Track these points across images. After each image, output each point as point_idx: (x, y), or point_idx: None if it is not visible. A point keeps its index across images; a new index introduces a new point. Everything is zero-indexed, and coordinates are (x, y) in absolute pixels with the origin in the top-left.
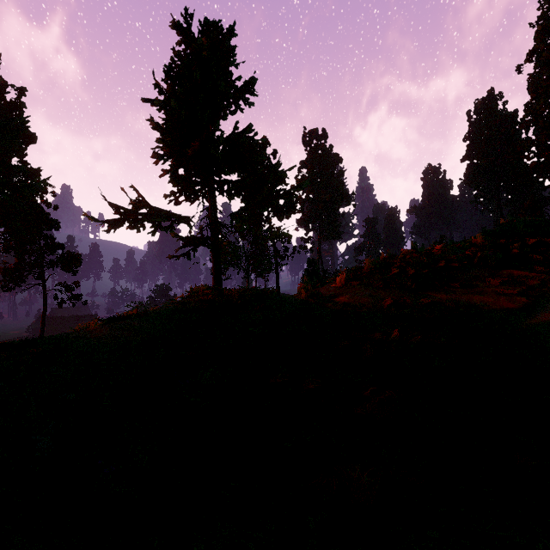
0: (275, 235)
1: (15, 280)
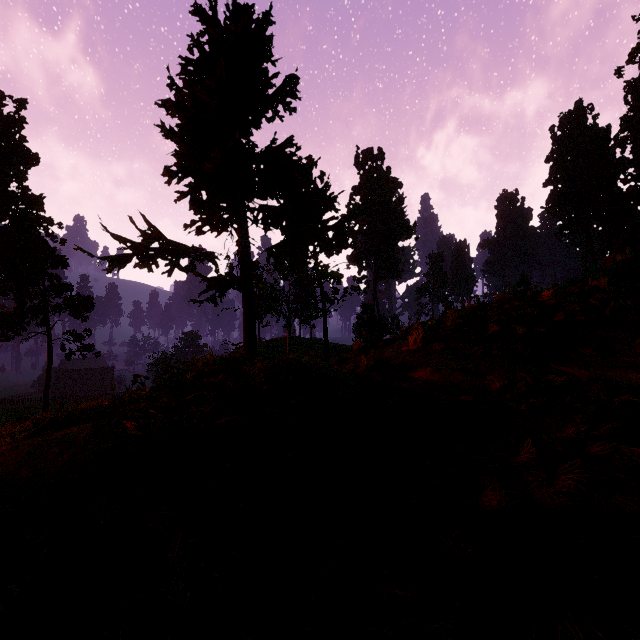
0: (322, 274)
1: (14, 328)
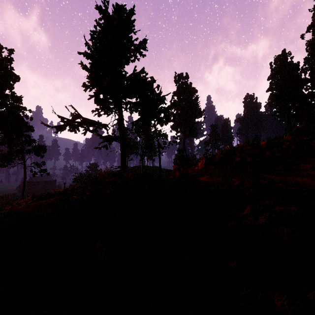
0: (158, 134)
1: (7, 161)
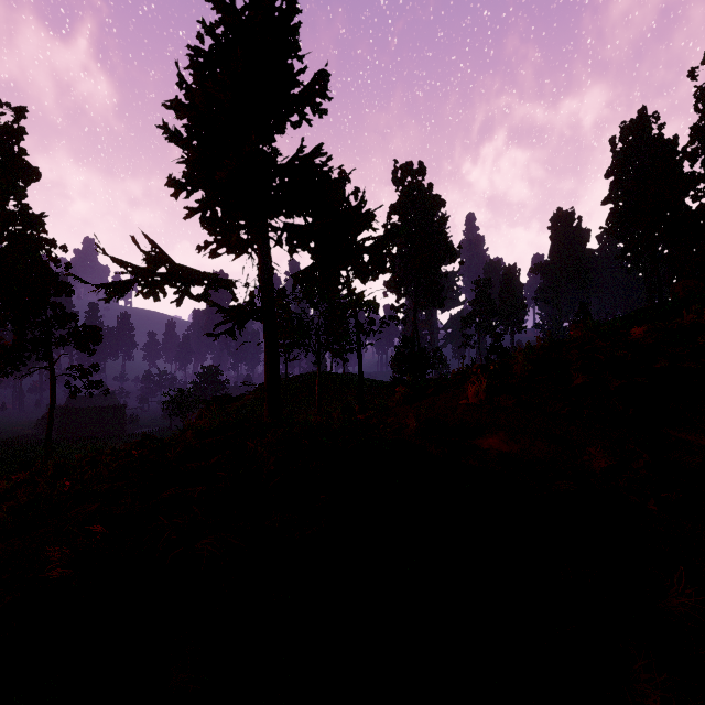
0: (357, 303)
1: (12, 363)
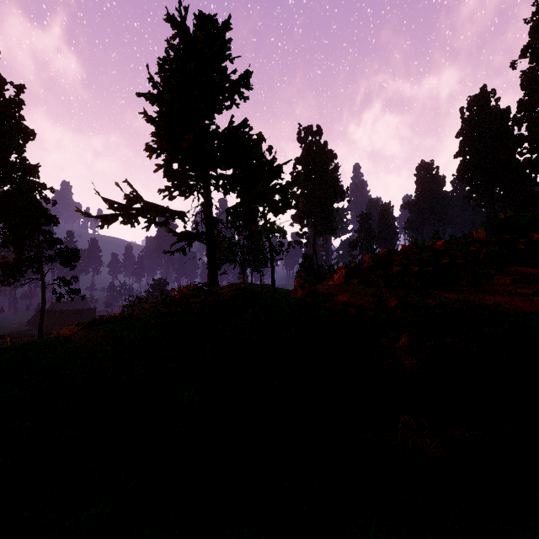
0: (270, 230)
1: (14, 275)
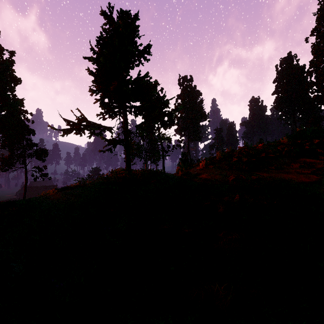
0: (162, 138)
1: (8, 165)
